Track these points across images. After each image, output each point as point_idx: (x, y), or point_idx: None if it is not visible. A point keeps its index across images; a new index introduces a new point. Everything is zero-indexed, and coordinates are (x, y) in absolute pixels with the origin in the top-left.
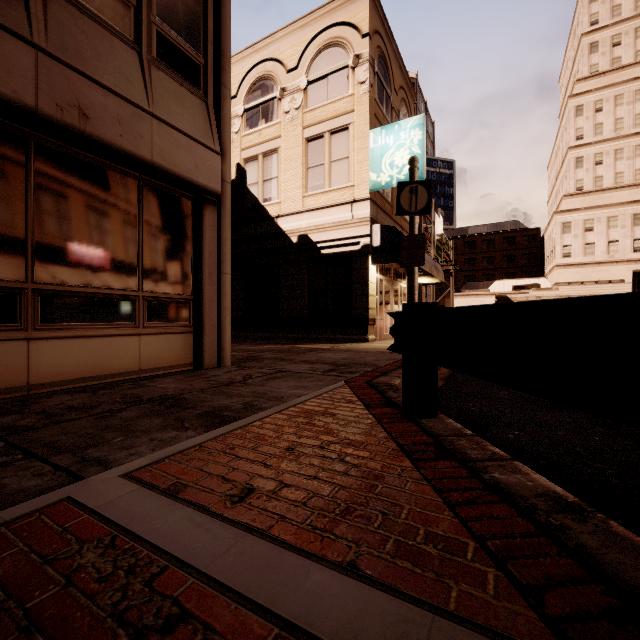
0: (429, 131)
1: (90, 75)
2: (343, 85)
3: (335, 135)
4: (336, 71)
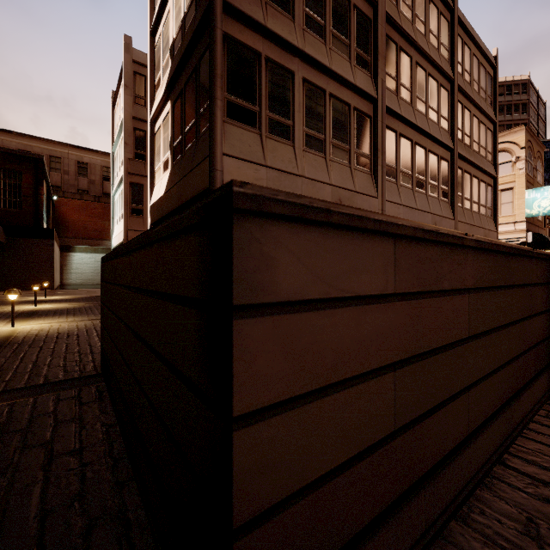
0: (540, 113)
1: (485, 228)
2: (508, 170)
3: (503, 192)
4: (504, 163)
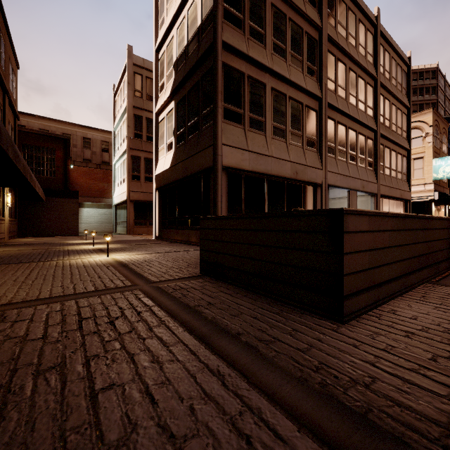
0: (447, 94)
1: (401, 189)
2: (420, 143)
3: (416, 160)
4: (416, 138)
